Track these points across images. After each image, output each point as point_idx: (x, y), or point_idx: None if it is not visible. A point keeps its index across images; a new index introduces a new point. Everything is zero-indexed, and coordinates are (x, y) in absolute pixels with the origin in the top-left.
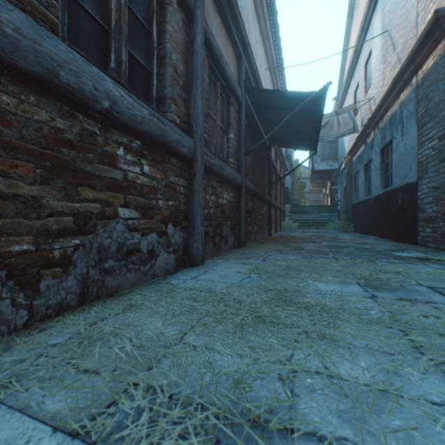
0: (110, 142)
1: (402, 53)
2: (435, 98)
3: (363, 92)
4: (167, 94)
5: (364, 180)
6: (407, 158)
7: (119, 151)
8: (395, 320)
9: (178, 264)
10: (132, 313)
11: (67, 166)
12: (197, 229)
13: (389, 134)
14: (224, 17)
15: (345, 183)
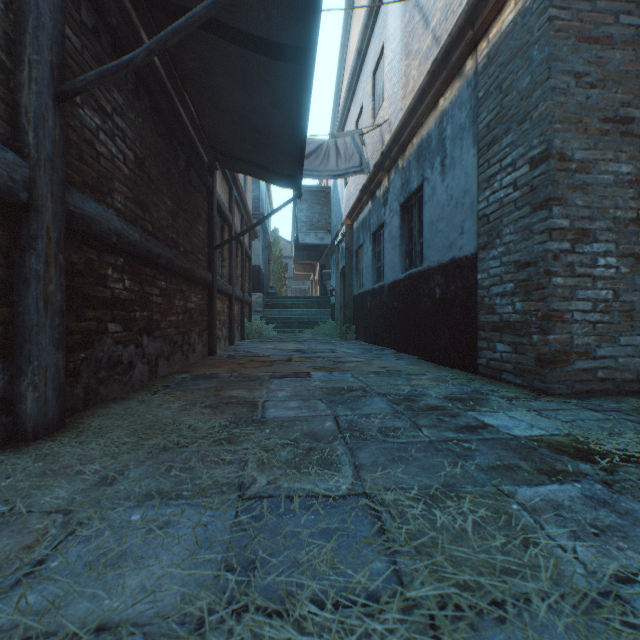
0: None
1: (445, 23)
2: (522, 82)
3: (371, 116)
4: None
5: (372, 257)
6: (454, 213)
7: None
8: None
9: None
10: None
11: None
12: None
13: (418, 175)
14: None
15: (342, 263)
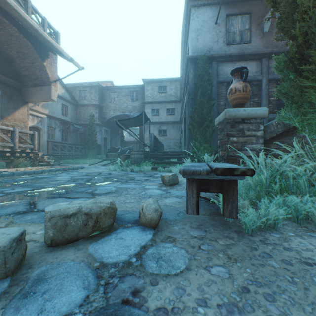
0: None
1: None
2: None
3: None
4: None
5: None
6: None
7: None
8: None
9: None
10: None
11: None
12: None
13: None
14: None
15: None
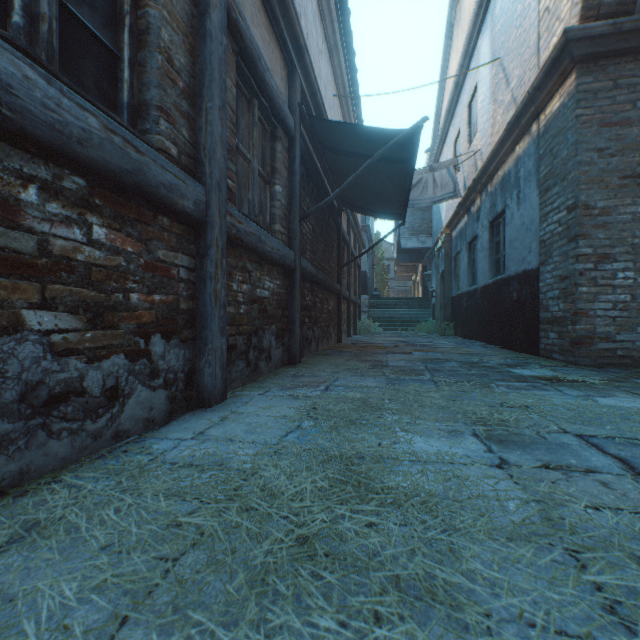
0: (0, 172)
1: (519, 89)
2: (563, 153)
3: (467, 142)
4: (152, 99)
5: (468, 264)
6: (525, 236)
7: (25, 194)
8: (551, 522)
9: (174, 406)
10: (22, 553)
11: None
12: (213, 341)
13: (501, 201)
14: None
15: (442, 267)
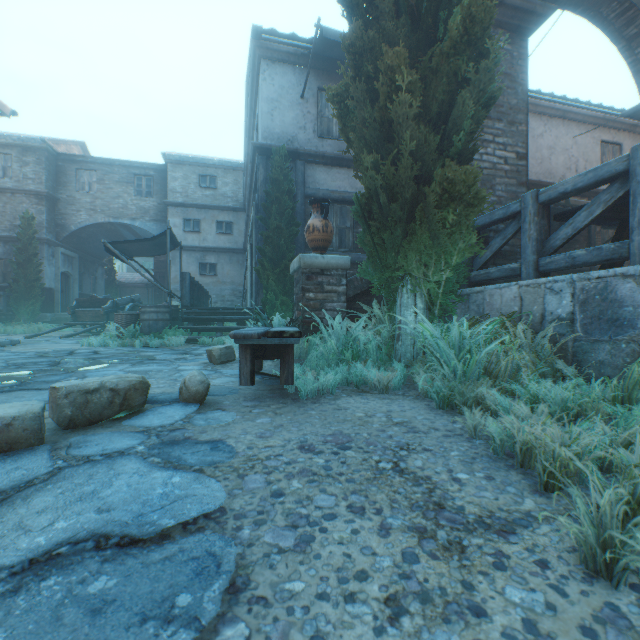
0: None
1: None
2: None
3: None
4: None
5: None
6: None
7: None
8: None
9: None
10: None
11: None
12: None
13: None
14: None
15: None
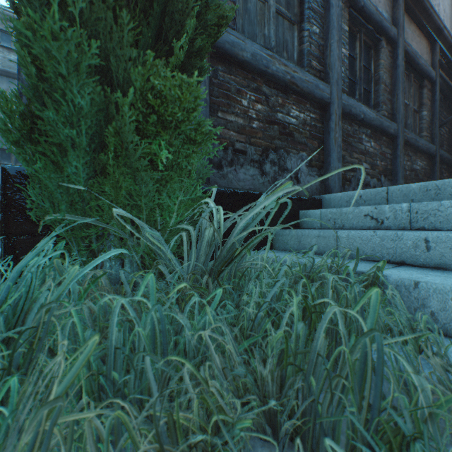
0: (360, 133)
1: None
2: None
3: None
4: (380, 100)
5: None
6: None
7: (362, 137)
8: None
9: None
10: None
11: (349, 144)
12: (399, 180)
13: None
14: (418, 22)
15: None
